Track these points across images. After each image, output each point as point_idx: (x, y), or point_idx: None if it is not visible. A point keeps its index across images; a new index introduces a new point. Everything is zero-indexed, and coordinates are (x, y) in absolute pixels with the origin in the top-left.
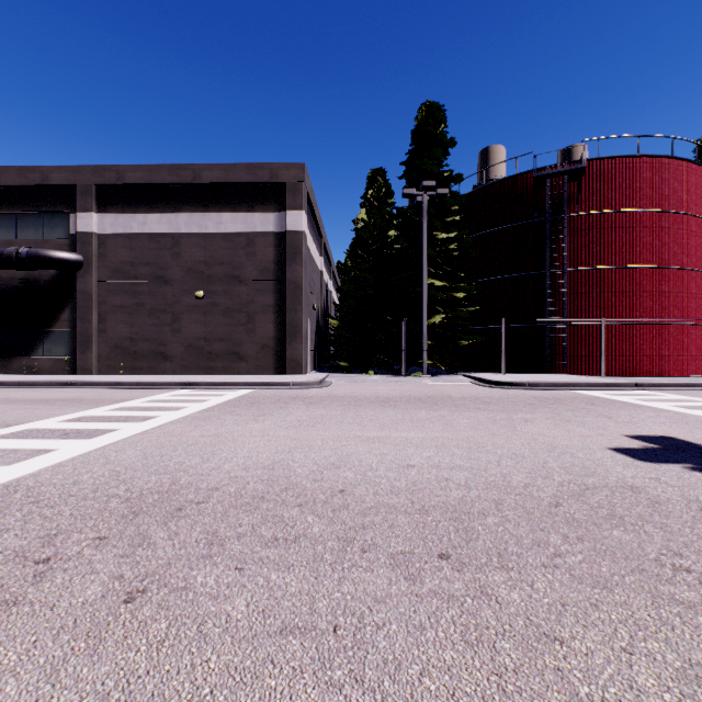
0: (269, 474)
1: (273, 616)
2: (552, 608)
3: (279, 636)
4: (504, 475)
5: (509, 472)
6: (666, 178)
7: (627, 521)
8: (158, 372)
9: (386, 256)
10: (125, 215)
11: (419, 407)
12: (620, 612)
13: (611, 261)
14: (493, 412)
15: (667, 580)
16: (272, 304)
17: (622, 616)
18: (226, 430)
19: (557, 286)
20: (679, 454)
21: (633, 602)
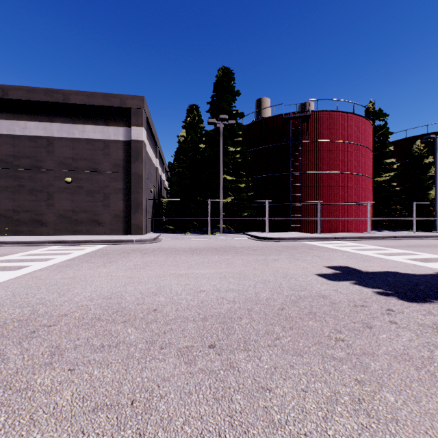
0: (106, 302)
1: (90, 400)
2: (268, 370)
3: (91, 413)
4: (256, 293)
5: (260, 291)
6: (350, 124)
7: (318, 315)
8: (36, 234)
9: (198, 159)
10: (9, 121)
11: (214, 254)
12: (304, 368)
13: (324, 169)
14: (257, 256)
15: (331, 347)
16: (122, 188)
17: (305, 371)
18: (81, 273)
19: (296, 182)
20: (349, 276)
21: (312, 362)
